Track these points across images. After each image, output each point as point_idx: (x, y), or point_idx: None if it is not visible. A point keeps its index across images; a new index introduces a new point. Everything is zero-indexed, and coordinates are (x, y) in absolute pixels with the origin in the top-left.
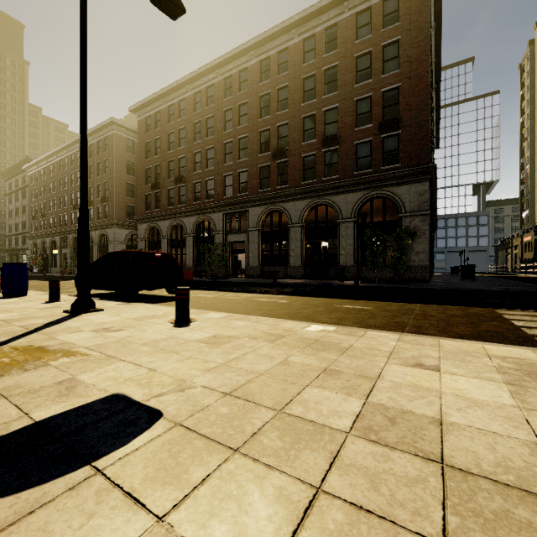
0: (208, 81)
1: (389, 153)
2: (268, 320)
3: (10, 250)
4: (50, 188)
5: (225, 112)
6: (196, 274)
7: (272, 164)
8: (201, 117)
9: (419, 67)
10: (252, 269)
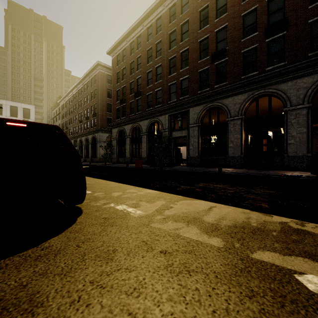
0: (157, 15)
1: None
2: None
3: None
4: (69, 112)
5: (170, 34)
6: (148, 163)
7: (210, 66)
8: (152, 44)
9: None
10: (193, 159)
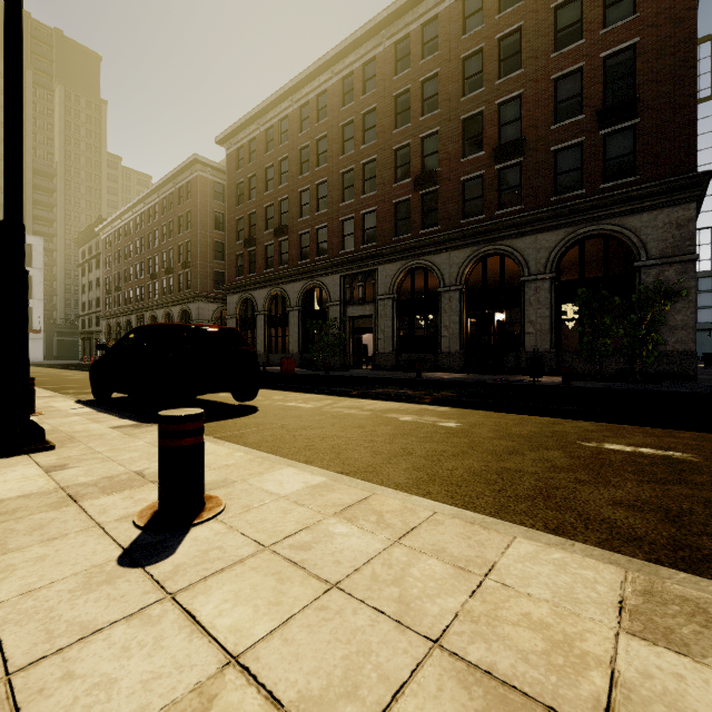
0: (319, 86)
1: (616, 161)
2: (444, 526)
3: (83, 333)
4: (125, 254)
5: (343, 127)
6: (303, 364)
7: (413, 196)
8: (310, 138)
9: (677, 3)
10: (383, 357)
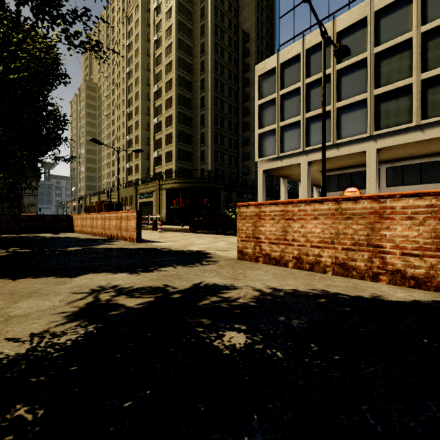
0: None
1: None
2: None
3: None
4: None
5: None
6: None
7: None
8: None
9: None
10: None
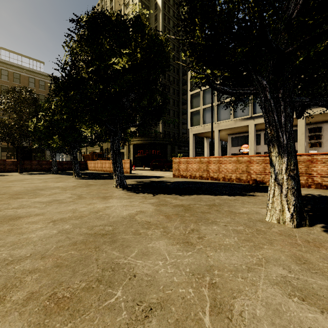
0: None
1: None
2: None
3: None
4: None
5: None
6: None
7: None
8: None
9: None
10: None
